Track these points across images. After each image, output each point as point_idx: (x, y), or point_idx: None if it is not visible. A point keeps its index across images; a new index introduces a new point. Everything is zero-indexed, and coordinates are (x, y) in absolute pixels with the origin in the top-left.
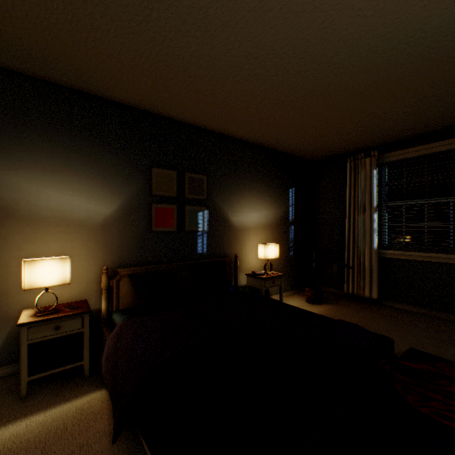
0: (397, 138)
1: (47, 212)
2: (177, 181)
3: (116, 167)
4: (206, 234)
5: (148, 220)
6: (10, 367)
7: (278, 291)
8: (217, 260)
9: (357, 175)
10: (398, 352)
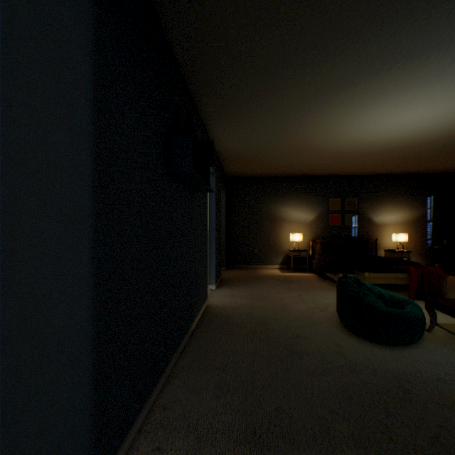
0: None
1: (293, 219)
2: (340, 203)
3: (314, 201)
4: (356, 227)
5: (327, 221)
6: (284, 266)
7: None
8: (362, 240)
9: None
10: None
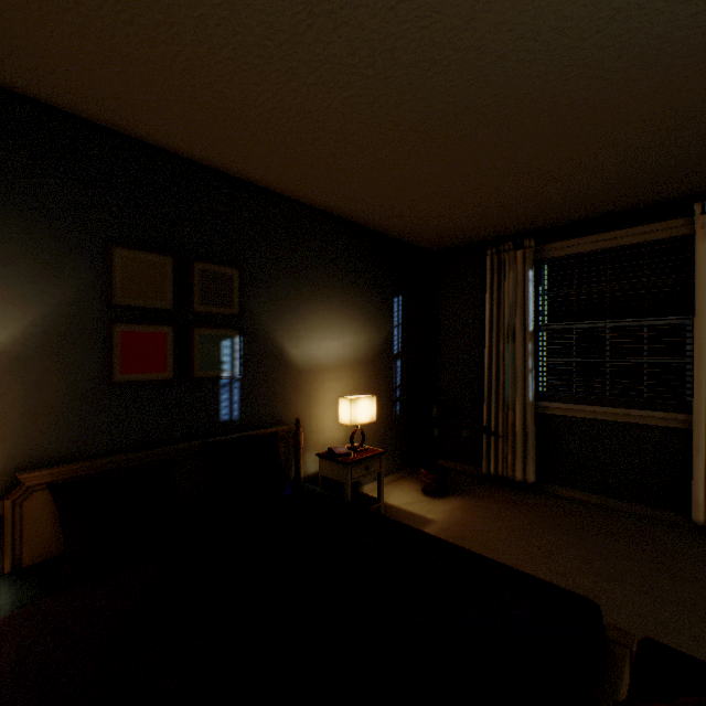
0: (565, 219)
1: None
2: (174, 278)
3: (19, 241)
4: (239, 383)
5: (105, 358)
6: None
7: (375, 477)
8: (260, 433)
9: (502, 277)
10: (606, 624)
